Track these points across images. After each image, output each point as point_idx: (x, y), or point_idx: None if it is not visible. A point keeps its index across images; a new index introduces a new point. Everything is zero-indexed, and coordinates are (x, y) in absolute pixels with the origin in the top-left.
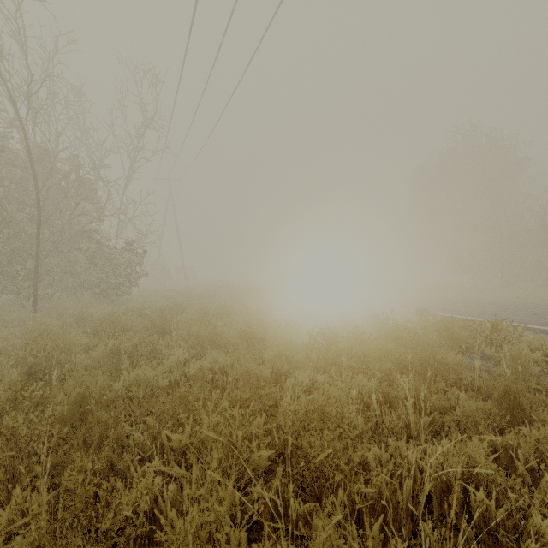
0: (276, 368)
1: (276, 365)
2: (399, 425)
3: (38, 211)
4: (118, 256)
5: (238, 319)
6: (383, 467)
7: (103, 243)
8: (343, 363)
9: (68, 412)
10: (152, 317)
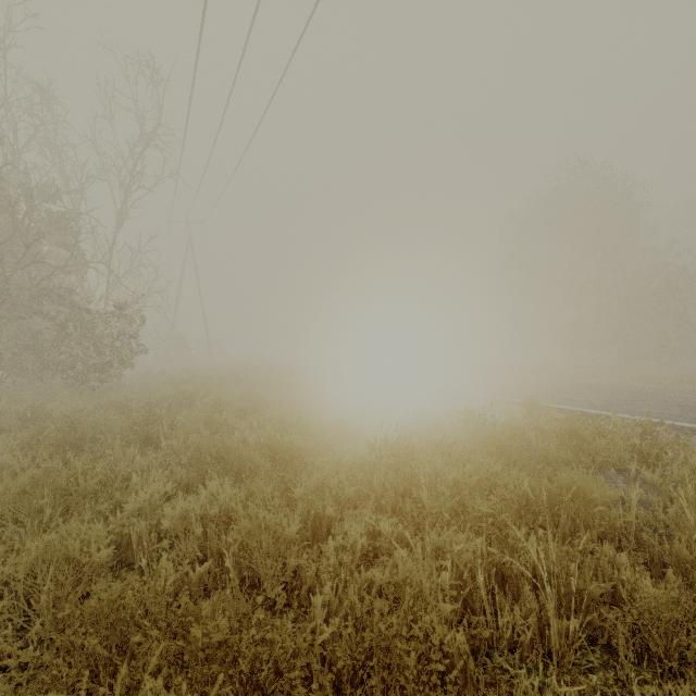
0: (315, 510)
1: (315, 505)
2: (528, 636)
3: None
4: (102, 324)
5: (268, 418)
6: None
7: (81, 306)
8: (424, 498)
9: None
10: (132, 418)
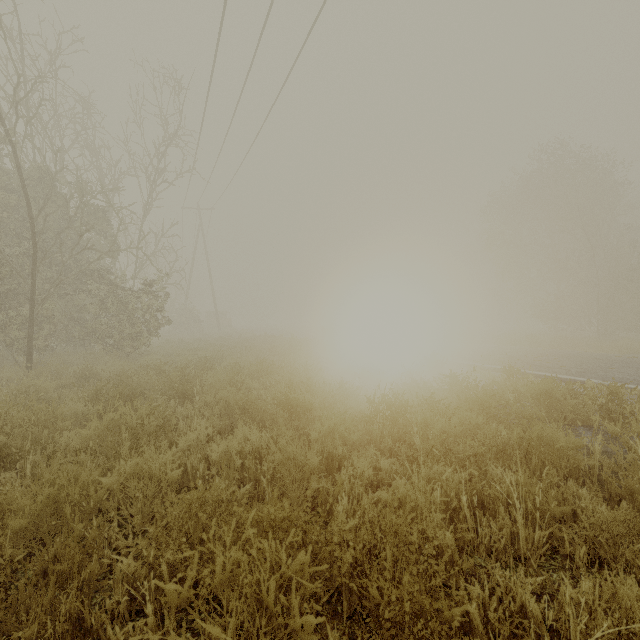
0: (327, 450)
1: (327, 446)
2: (502, 542)
3: (34, 244)
4: (134, 300)
5: (279, 379)
6: (496, 634)
7: (116, 284)
8: (416, 443)
9: (30, 525)
10: (170, 377)
